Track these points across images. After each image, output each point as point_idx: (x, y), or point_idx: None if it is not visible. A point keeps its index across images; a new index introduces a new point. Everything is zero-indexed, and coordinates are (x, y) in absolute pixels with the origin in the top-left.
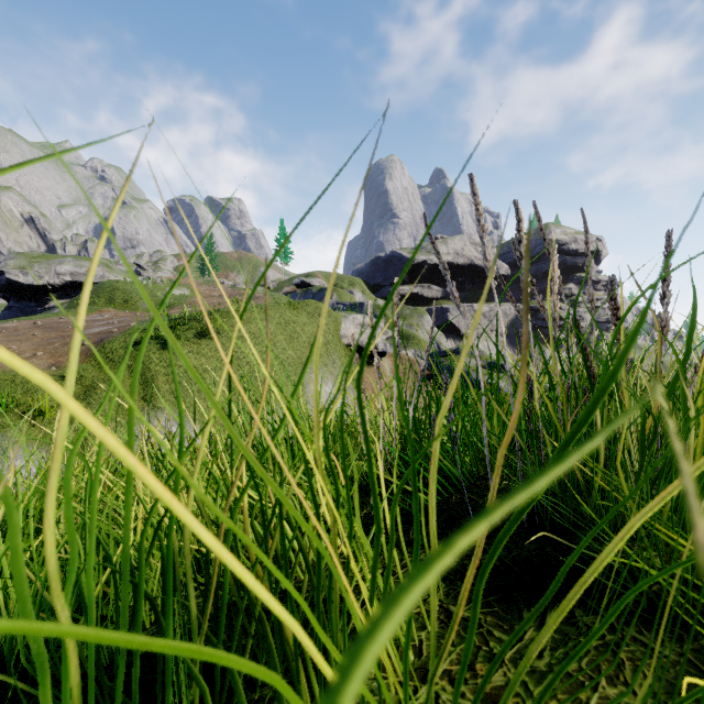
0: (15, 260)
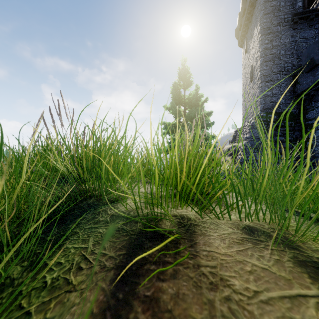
0: None
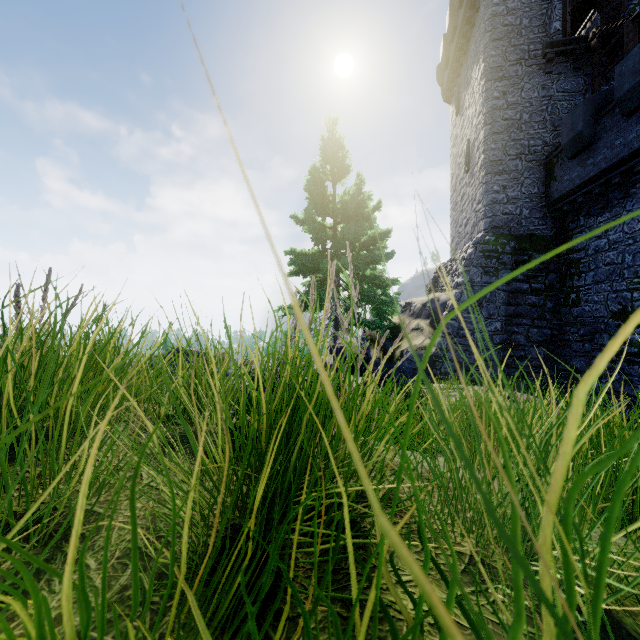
0: None
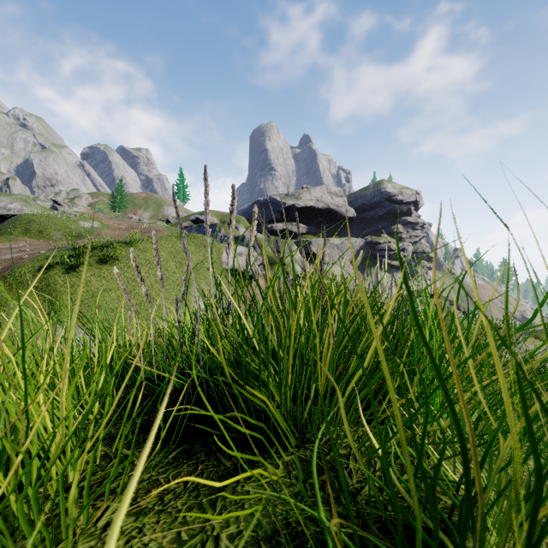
0: None
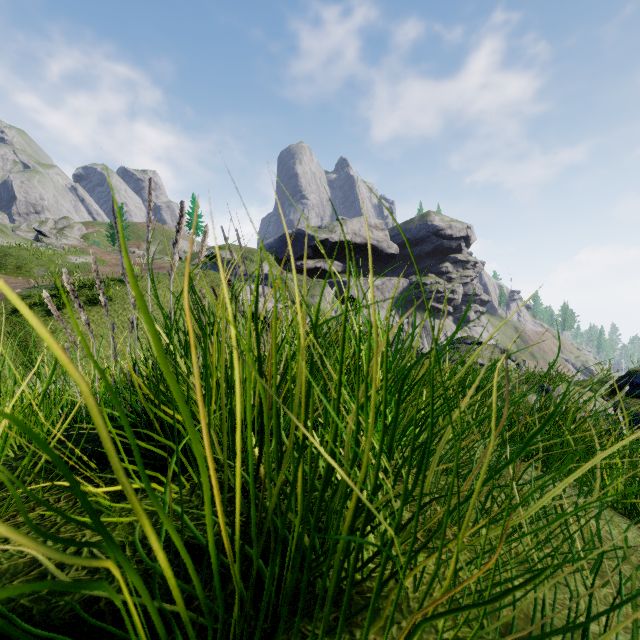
0: None
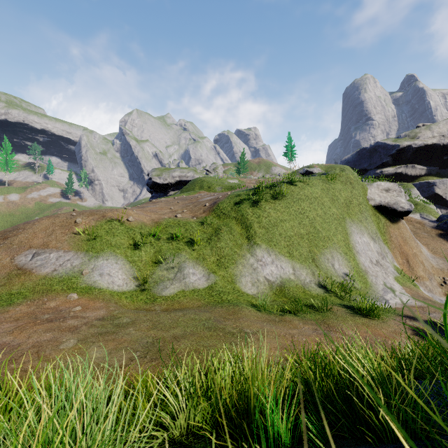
0: (155, 172)
